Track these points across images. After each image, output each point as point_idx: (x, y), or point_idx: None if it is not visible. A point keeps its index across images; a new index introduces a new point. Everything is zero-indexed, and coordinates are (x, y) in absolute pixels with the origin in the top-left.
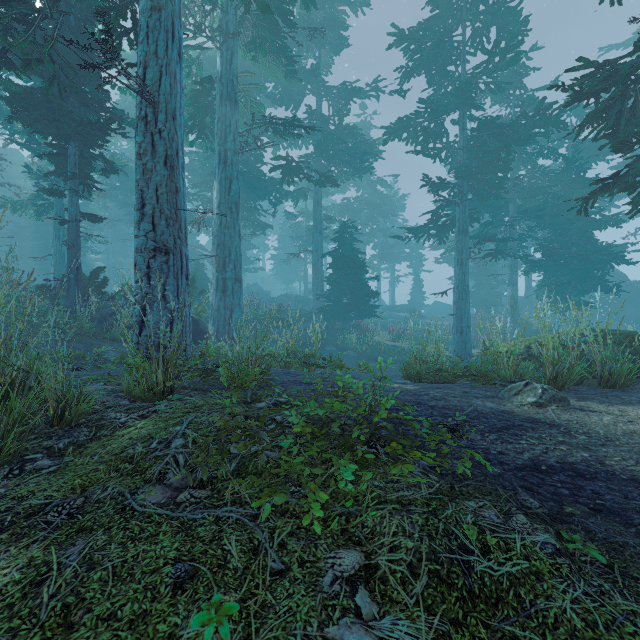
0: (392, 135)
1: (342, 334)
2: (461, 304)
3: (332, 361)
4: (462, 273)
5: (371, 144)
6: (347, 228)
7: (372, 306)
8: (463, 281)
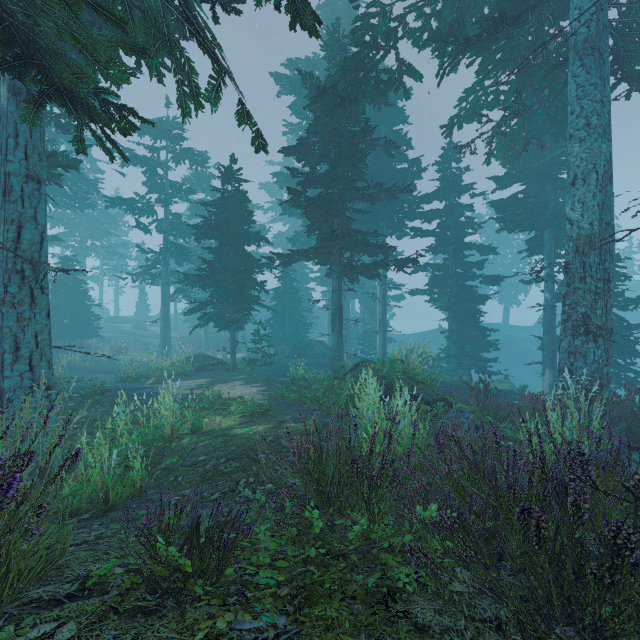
0: (114, 204)
1: (64, 353)
2: (165, 330)
3: (78, 378)
4: (166, 310)
5: (94, 180)
6: (69, 261)
7: (95, 327)
8: (166, 315)
